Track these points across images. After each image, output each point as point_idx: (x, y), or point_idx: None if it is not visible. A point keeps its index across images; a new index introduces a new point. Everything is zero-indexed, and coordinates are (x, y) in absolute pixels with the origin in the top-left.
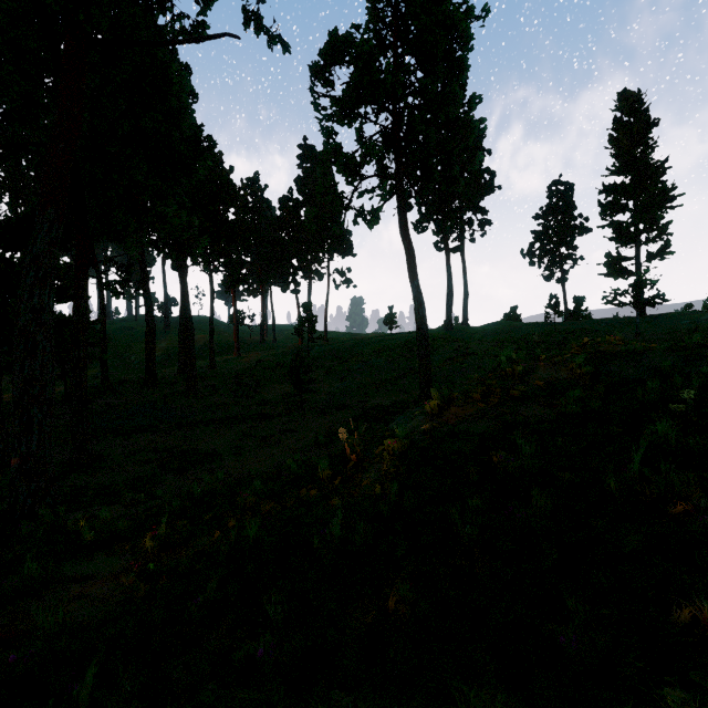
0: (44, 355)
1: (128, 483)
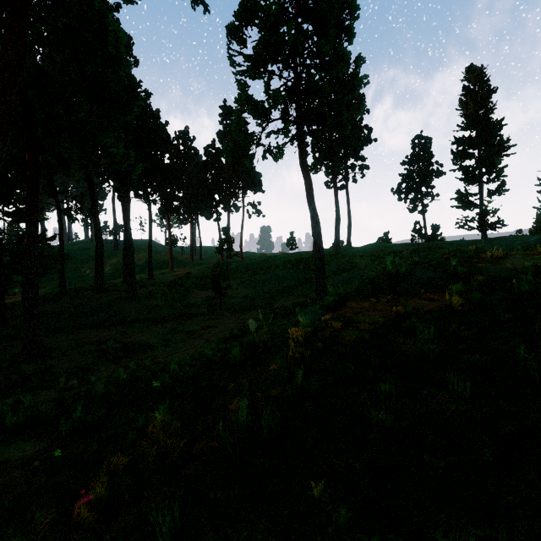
0: None
1: (70, 371)
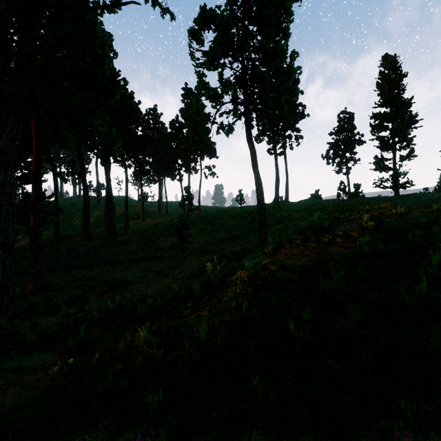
0: (7, 215)
1: (67, 301)
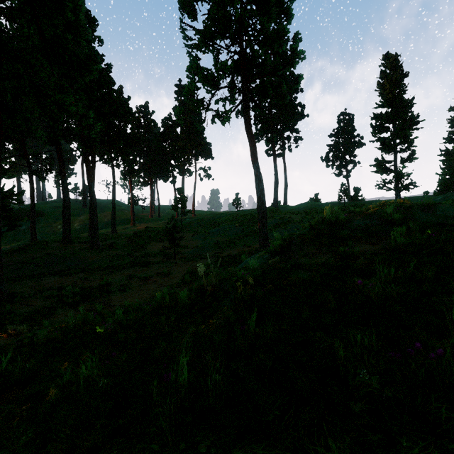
0: None
1: (27, 315)
